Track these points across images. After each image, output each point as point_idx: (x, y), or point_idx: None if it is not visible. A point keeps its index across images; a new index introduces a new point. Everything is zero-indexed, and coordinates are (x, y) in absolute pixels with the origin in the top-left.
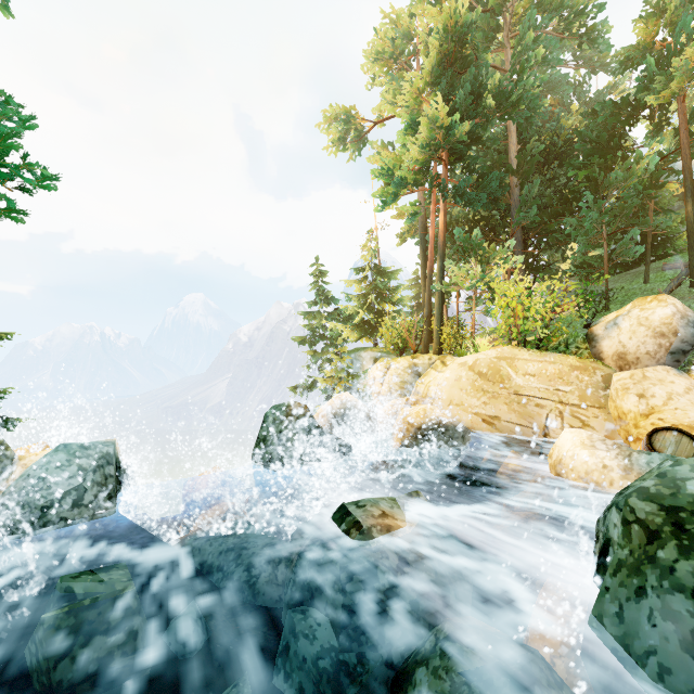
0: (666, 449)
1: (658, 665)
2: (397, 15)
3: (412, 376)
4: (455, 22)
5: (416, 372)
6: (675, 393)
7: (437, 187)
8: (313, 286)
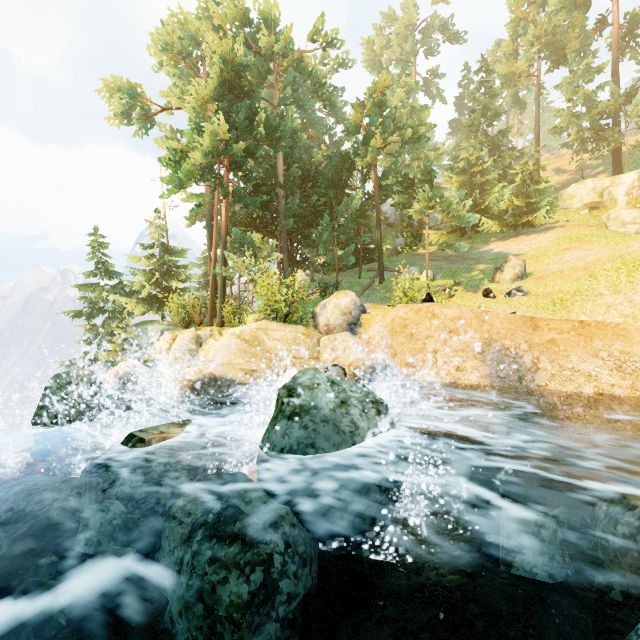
0: (332, 376)
1: (273, 445)
2: (185, 18)
3: (196, 345)
4: (234, 57)
5: (200, 342)
6: (348, 347)
7: (221, 185)
8: (92, 258)
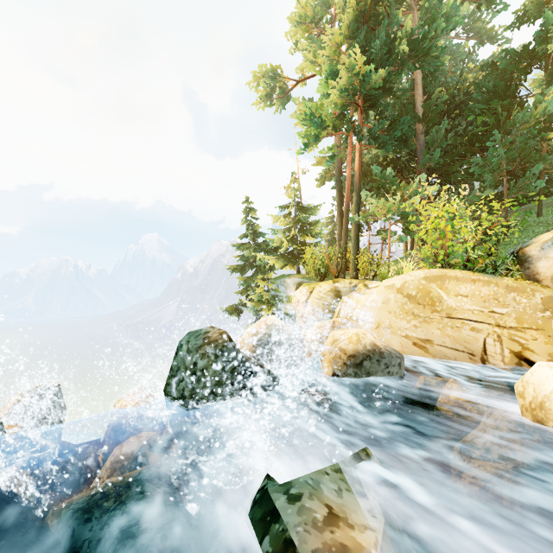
0: None
1: None
2: None
3: (334, 299)
4: None
5: (338, 295)
6: None
7: (353, 132)
8: (244, 221)
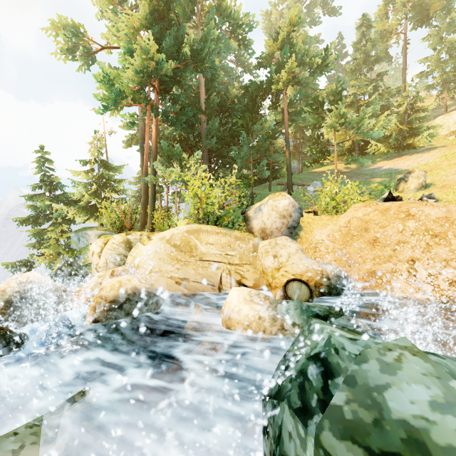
0: (294, 295)
1: None
2: None
3: (126, 249)
4: None
5: (129, 246)
6: (291, 253)
7: (151, 107)
8: (38, 171)
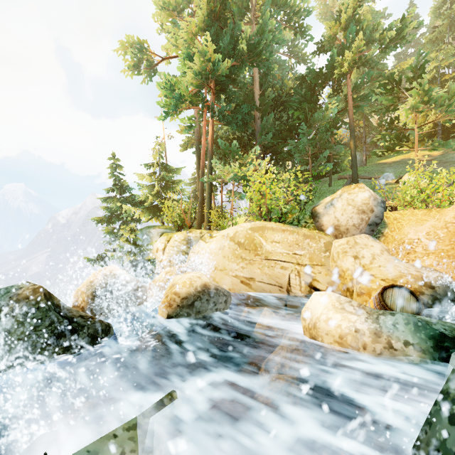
0: (396, 305)
1: None
2: None
3: (187, 247)
4: None
5: (190, 243)
6: (376, 254)
7: (207, 109)
8: (111, 176)
